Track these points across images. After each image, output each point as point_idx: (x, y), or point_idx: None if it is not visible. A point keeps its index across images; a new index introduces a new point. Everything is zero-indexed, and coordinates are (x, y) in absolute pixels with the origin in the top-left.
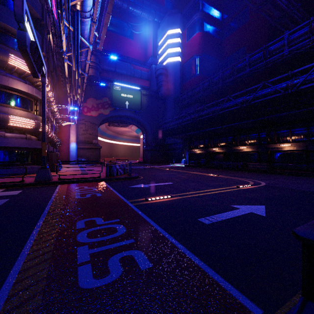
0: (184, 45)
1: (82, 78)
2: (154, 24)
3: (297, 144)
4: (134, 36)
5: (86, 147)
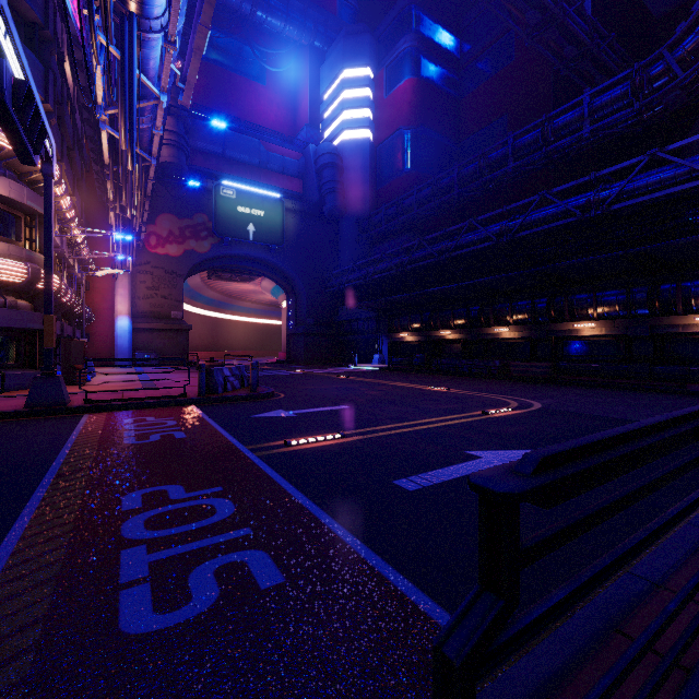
0: (379, 104)
1: (144, 168)
2: (313, 53)
3: (608, 323)
4: (268, 78)
5: (155, 328)
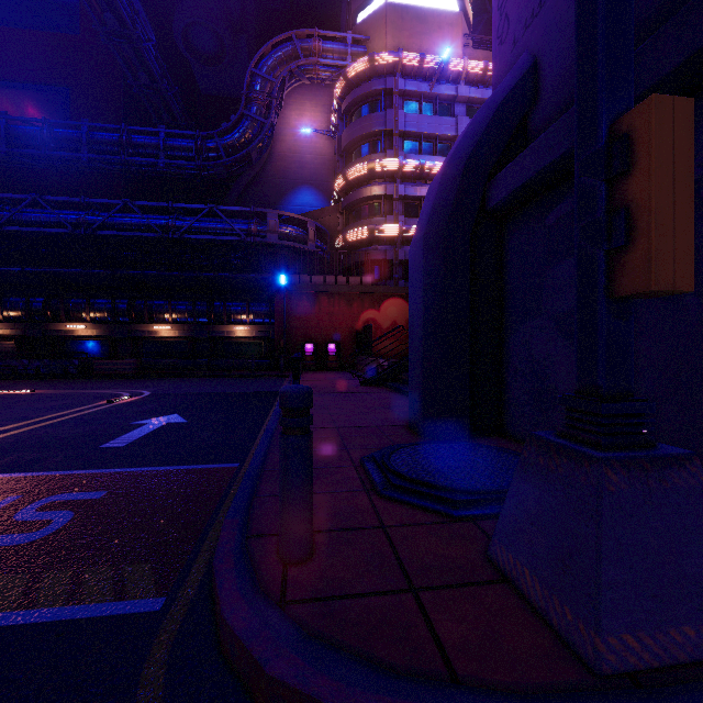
0: None
1: None
2: None
3: (181, 327)
4: None
5: None
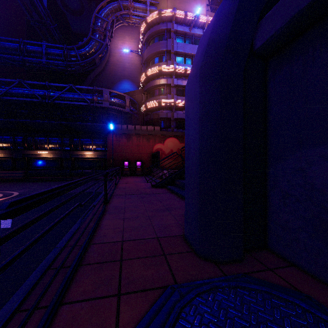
0: None
1: None
2: None
3: (54, 152)
4: None
5: None
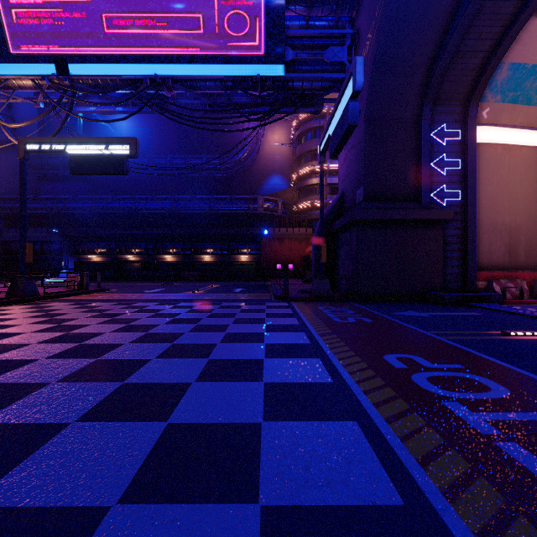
0: None
1: None
2: None
3: (215, 256)
4: None
5: None
